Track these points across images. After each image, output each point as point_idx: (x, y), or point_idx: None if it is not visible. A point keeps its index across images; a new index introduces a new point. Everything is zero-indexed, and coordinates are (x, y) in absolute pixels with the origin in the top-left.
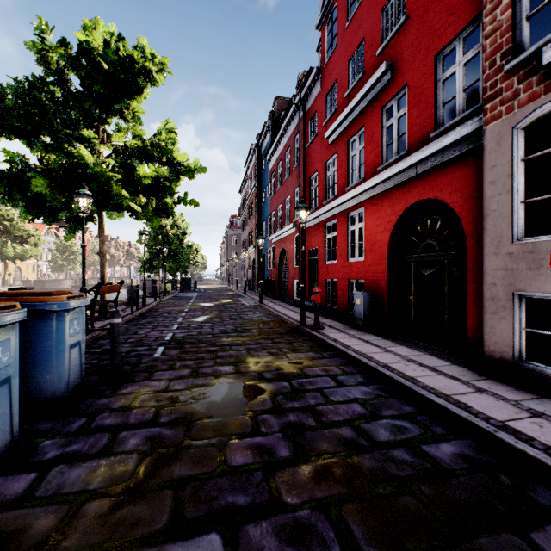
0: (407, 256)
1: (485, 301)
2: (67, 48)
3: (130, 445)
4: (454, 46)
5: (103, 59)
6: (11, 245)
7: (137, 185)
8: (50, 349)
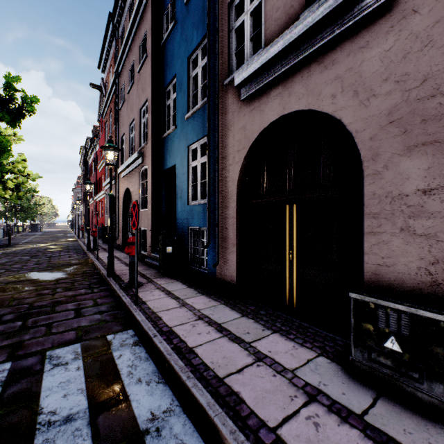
0: None
1: None
2: None
3: (18, 247)
4: None
5: None
6: None
7: (7, 187)
8: None
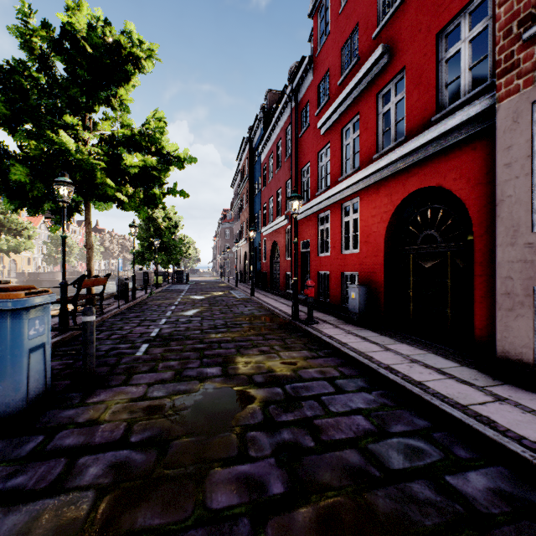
0: (405, 248)
1: (499, 297)
2: (49, 31)
3: (88, 477)
4: (458, 22)
5: (88, 43)
6: (5, 238)
7: (123, 174)
8: (3, 355)
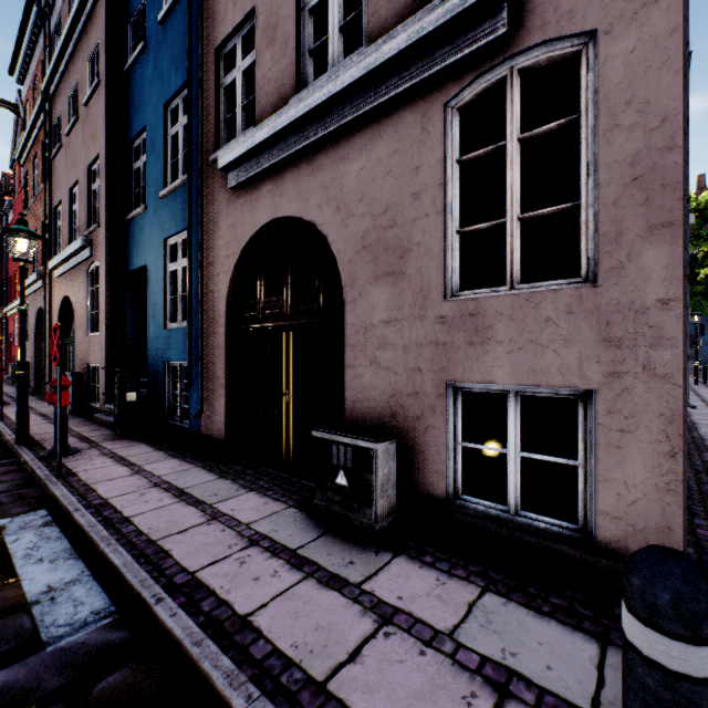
0: None
1: None
2: None
3: None
4: None
5: None
6: None
7: None
8: None
